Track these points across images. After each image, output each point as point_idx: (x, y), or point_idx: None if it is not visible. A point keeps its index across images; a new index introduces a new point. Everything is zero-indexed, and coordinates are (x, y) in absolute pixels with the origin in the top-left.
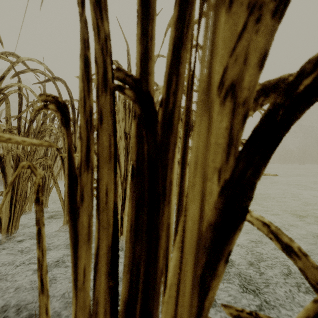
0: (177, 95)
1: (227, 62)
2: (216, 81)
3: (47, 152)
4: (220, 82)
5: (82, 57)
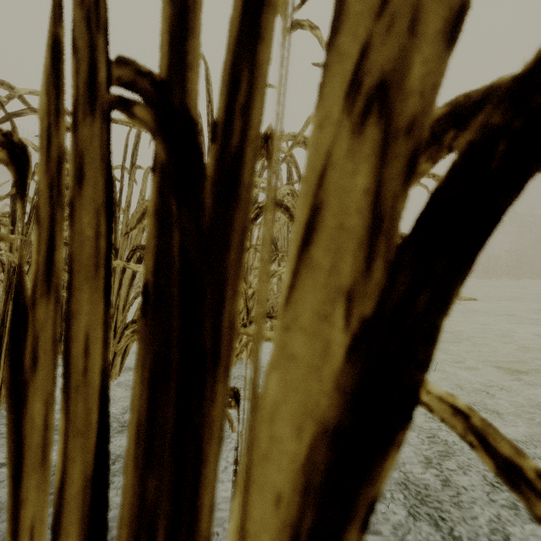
0: (250, 114)
1: (369, 32)
2: (343, 77)
3: None
4: (353, 79)
5: (48, 38)
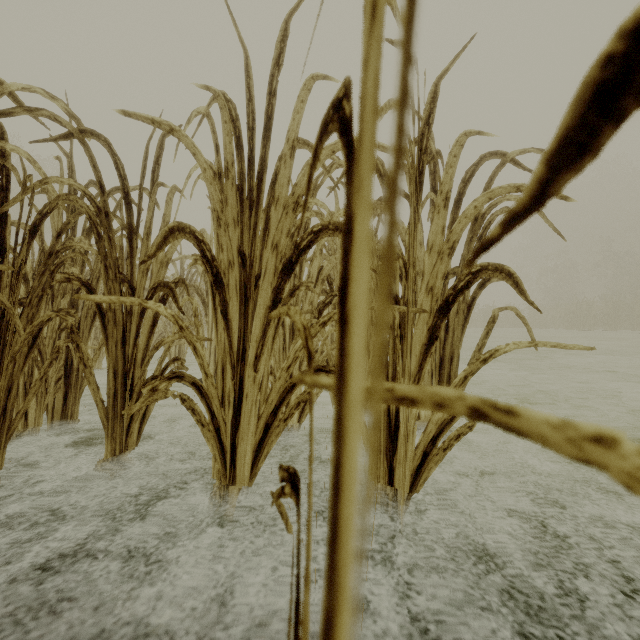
0: None
1: None
2: None
3: (78, 300)
4: None
5: None
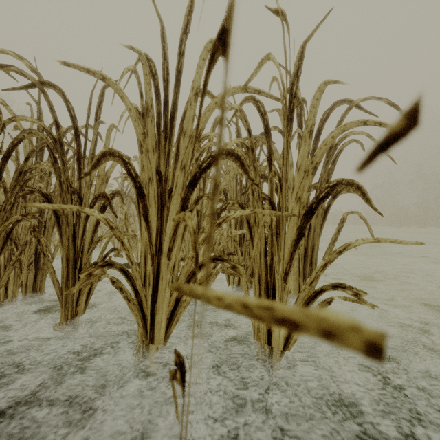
0: None
1: None
2: None
3: None
4: None
5: None
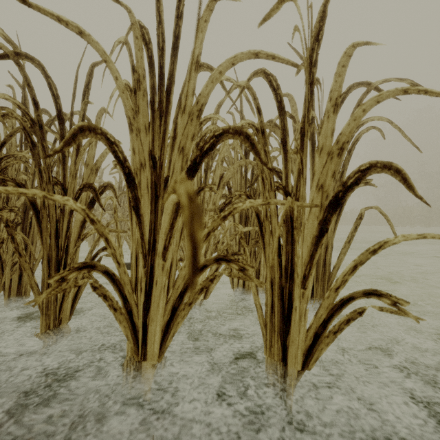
0: None
1: None
2: None
3: None
4: None
5: None
